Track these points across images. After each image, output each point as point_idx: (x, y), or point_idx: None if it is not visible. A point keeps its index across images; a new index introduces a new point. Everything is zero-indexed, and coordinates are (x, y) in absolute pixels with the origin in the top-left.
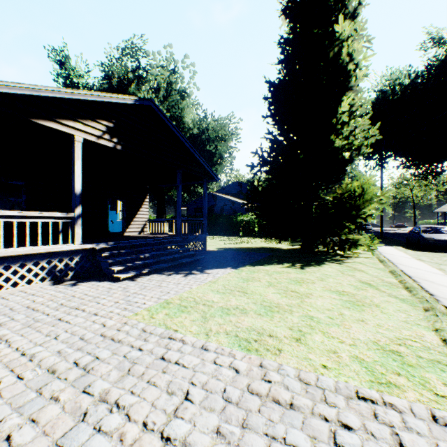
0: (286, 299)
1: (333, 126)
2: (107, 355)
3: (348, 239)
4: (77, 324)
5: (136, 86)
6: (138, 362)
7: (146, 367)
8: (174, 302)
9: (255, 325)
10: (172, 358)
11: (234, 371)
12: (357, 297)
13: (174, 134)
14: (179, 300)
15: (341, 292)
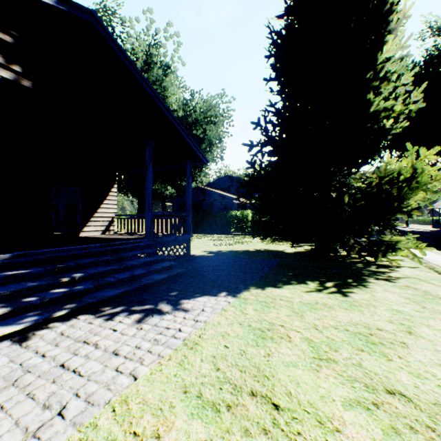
0: None
1: (369, 82)
2: None
3: (381, 242)
4: None
5: None
6: None
7: None
8: None
9: None
10: None
11: None
12: None
13: (138, 85)
14: None
15: None
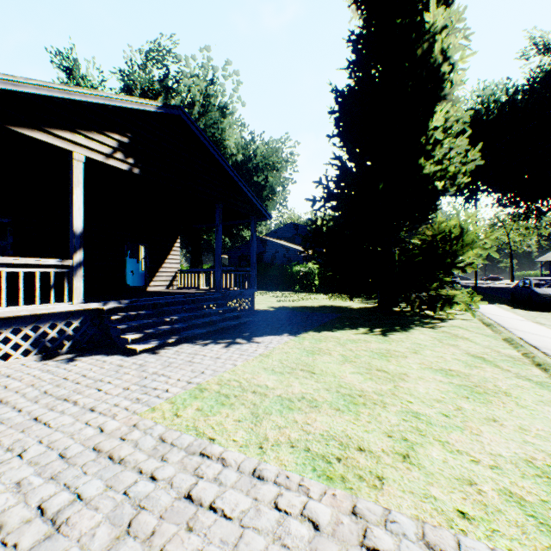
0: (372, 384)
1: (422, 147)
2: (96, 490)
3: (440, 296)
4: (60, 428)
5: (164, 99)
6: (147, 505)
7: (159, 518)
8: (211, 387)
9: (334, 429)
10: (205, 497)
11: (310, 527)
12: (474, 380)
13: (212, 156)
14: (218, 385)
15: (448, 371)
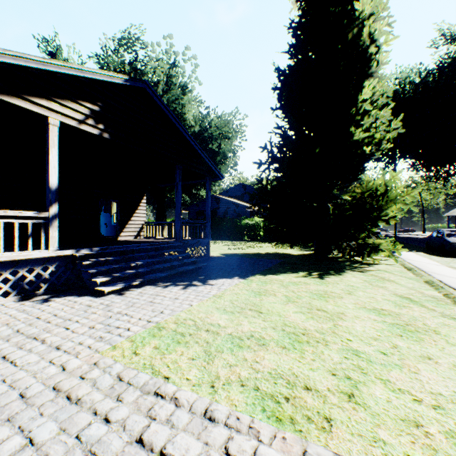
0: (313, 322)
1: (352, 117)
2: (49, 433)
3: (367, 244)
4: (24, 366)
5: None
6: (97, 451)
7: None
8: (168, 326)
9: (282, 368)
10: (156, 441)
11: None
12: (405, 319)
13: (172, 124)
14: (175, 324)
15: (380, 310)
